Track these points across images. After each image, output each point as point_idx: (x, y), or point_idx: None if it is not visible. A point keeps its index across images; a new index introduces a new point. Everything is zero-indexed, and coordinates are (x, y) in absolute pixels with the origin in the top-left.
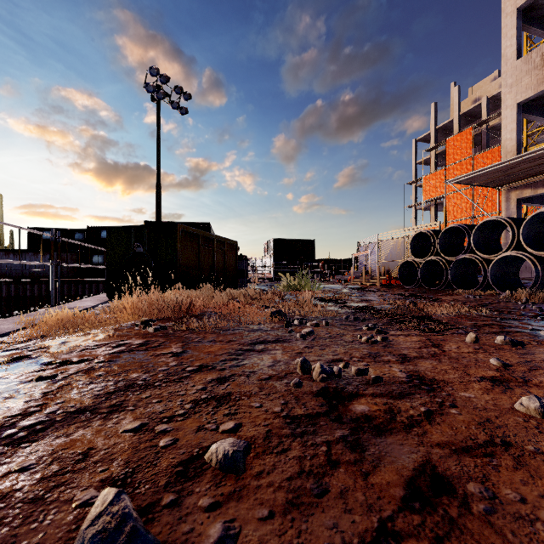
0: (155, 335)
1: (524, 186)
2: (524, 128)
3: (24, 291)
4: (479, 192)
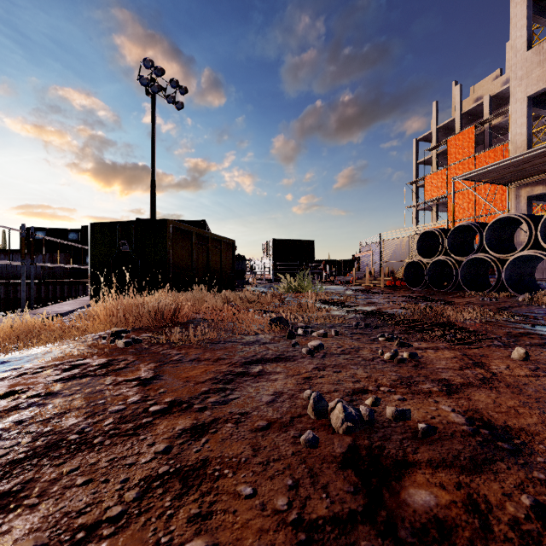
0: (124, 351)
1: (535, 183)
2: None
3: (14, 292)
4: (482, 192)
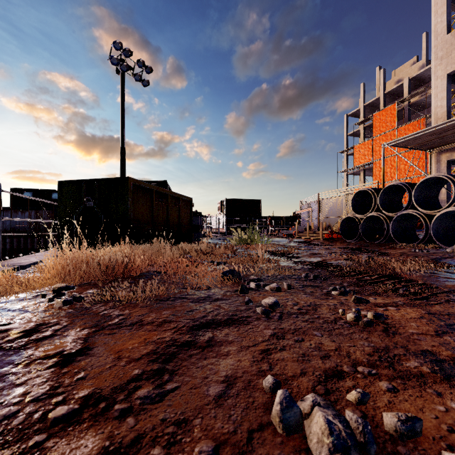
0: (60, 312)
1: (454, 149)
2: None
3: (4, 244)
4: (402, 159)
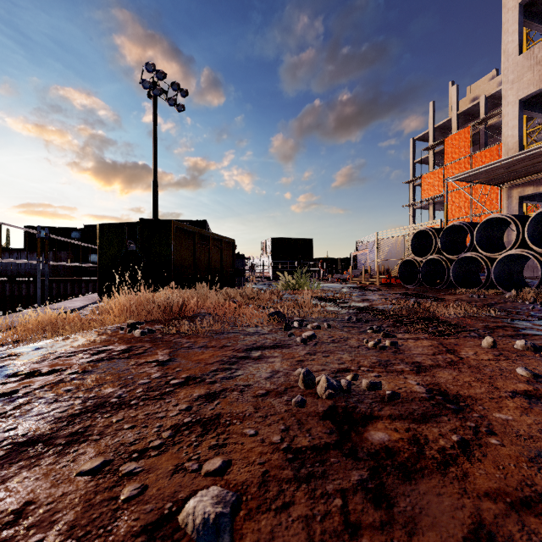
0: (141, 339)
1: (526, 184)
2: (524, 126)
3: (19, 290)
4: (478, 191)
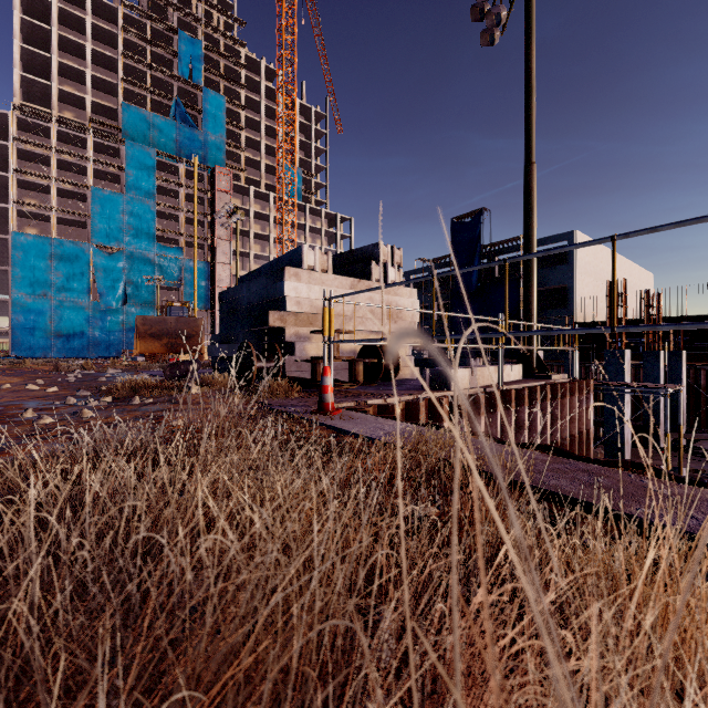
0: None
1: None
2: None
3: None
4: None
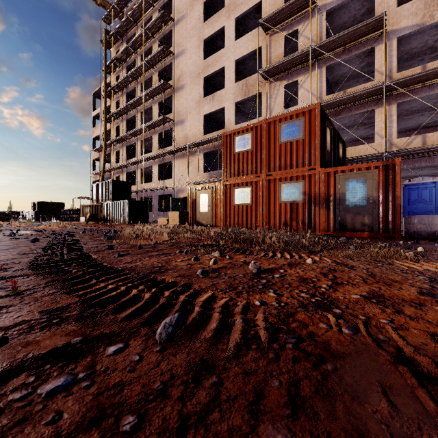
0: None
1: None
2: None
3: None
4: None
